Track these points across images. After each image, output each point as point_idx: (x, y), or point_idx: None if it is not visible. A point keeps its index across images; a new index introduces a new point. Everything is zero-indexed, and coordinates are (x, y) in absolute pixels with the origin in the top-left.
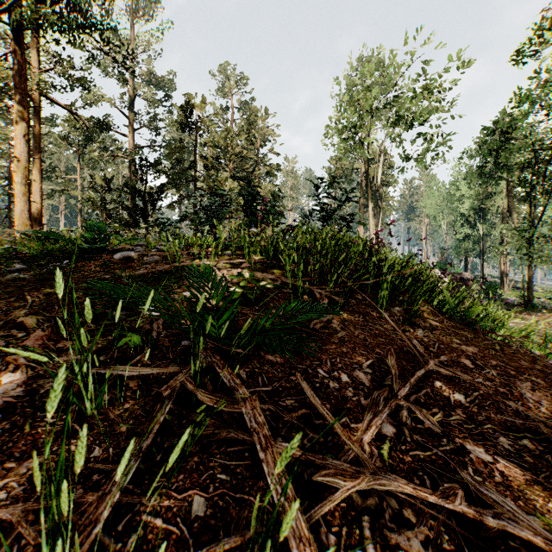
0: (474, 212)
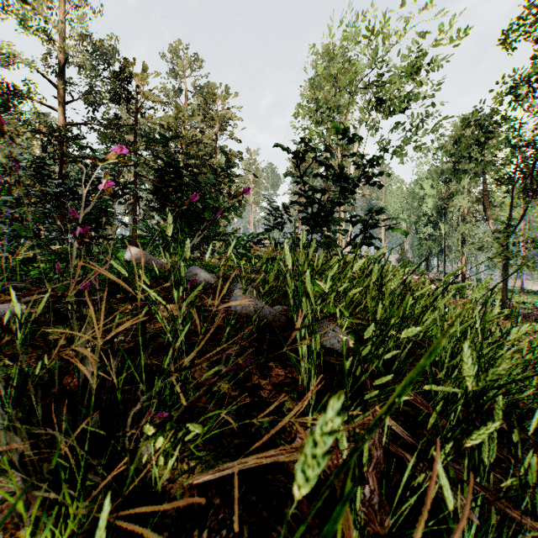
0: (436, 211)
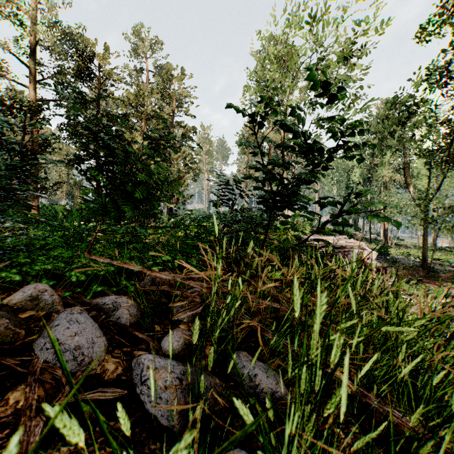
0: (363, 180)
